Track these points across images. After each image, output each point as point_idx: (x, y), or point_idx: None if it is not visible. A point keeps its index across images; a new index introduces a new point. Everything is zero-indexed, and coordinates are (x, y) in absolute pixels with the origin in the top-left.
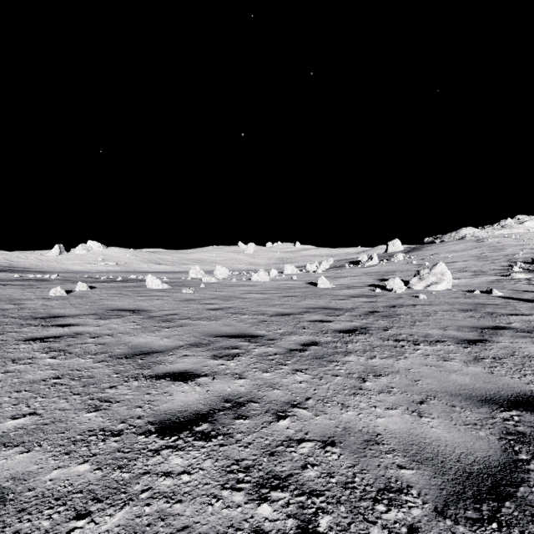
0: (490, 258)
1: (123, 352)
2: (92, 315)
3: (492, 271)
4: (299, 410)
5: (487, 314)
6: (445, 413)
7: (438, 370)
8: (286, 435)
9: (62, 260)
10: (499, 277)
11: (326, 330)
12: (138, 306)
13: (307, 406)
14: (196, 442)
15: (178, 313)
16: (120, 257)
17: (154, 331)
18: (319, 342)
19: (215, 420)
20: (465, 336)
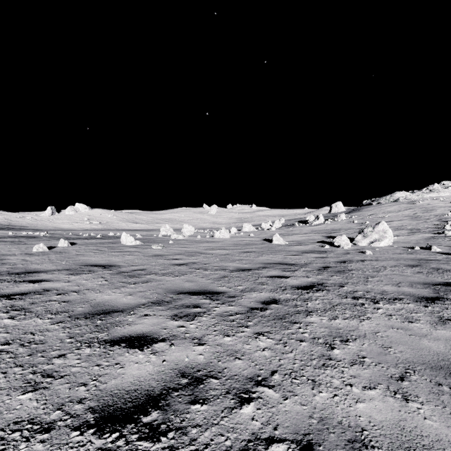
0: (422, 217)
1: (83, 311)
2: (65, 271)
3: (426, 229)
4: (265, 390)
5: (434, 270)
6: (433, 395)
7: (407, 334)
8: (251, 432)
9: (54, 220)
10: (433, 234)
11: (285, 287)
12: (110, 261)
13: (273, 384)
14: (140, 443)
15: (145, 268)
16: (103, 217)
17: (120, 287)
18: (279, 300)
19: (168, 406)
20: (421, 293)
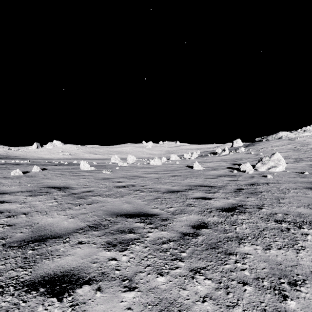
0: (301, 150)
1: (21, 237)
2: (26, 192)
3: (307, 158)
4: None
5: None
6: None
7: None
8: None
9: (38, 152)
10: None
11: (210, 208)
12: (67, 184)
13: None
14: None
15: (93, 190)
16: (72, 150)
17: (66, 209)
18: (208, 223)
19: None
20: None
